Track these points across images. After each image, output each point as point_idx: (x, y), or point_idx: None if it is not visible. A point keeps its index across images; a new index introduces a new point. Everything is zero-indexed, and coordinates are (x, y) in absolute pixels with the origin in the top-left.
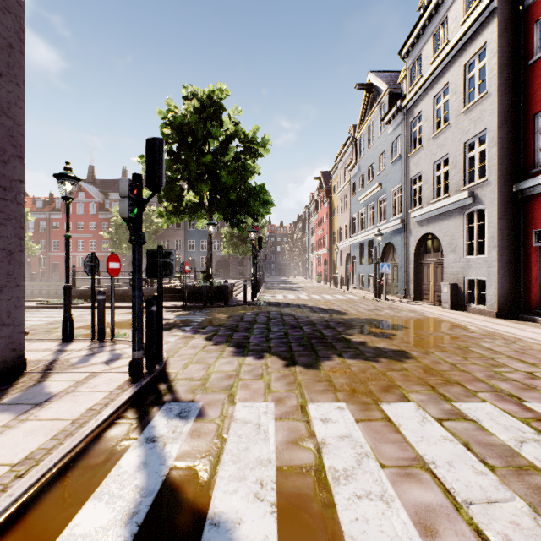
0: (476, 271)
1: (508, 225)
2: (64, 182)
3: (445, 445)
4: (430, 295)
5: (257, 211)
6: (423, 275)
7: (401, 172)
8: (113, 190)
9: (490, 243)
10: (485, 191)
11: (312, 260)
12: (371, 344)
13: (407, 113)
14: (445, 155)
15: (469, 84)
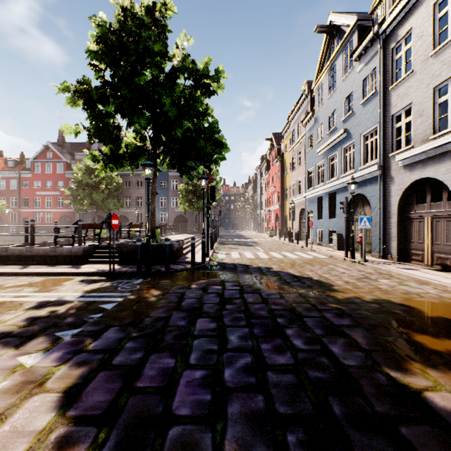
0: None
1: None
2: None
3: None
4: (425, 256)
5: (209, 154)
6: (412, 231)
7: (377, 110)
8: (79, 151)
9: None
10: None
11: (263, 216)
12: None
13: (387, 39)
14: None
15: None
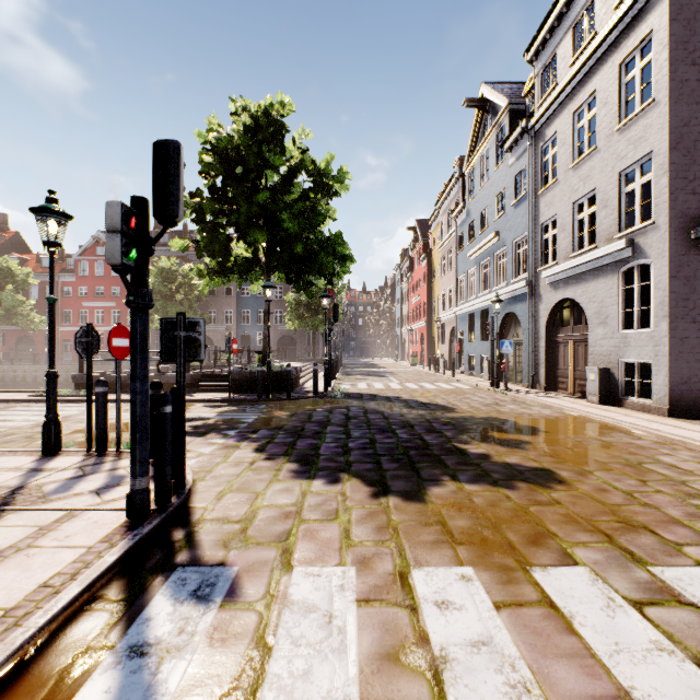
0: (637, 351)
1: (684, 286)
2: (46, 219)
3: (664, 662)
4: (569, 384)
5: (331, 269)
6: (559, 356)
7: (527, 216)
8: None
9: (658, 312)
10: (651, 239)
11: (404, 337)
12: (497, 458)
13: (536, 136)
14: (591, 190)
15: (626, 91)
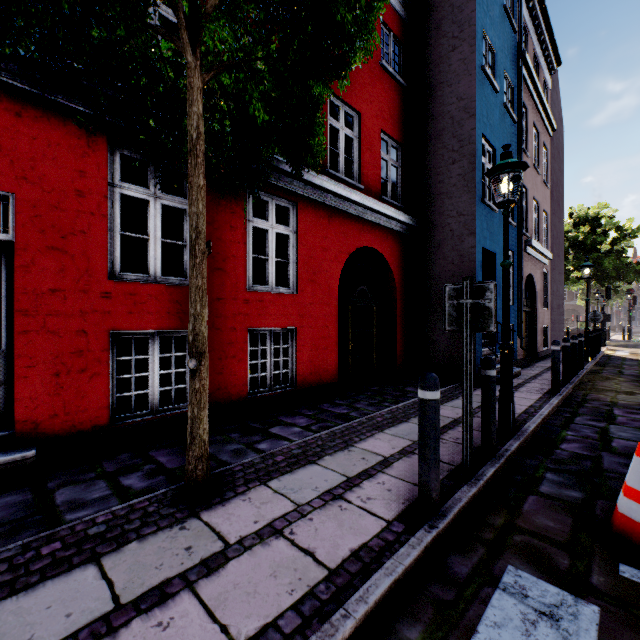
0: None
1: None
2: None
3: None
4: None
5: (632, 280)
6: None
7: None
8: None
9: None
10: None
11: None
12: None
13: None
14: None
15: None
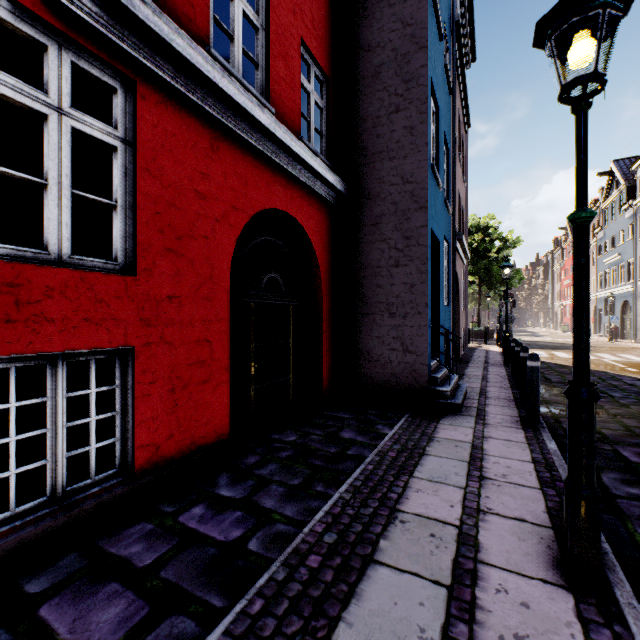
0: None
1: None
2: None
3: None
4: None
5: (513, 285)
6: None
7: (633, 250)
8: None
9: None
10: None
11: (556, 310)
12: None
13: (637, 209)
14: None
15: None
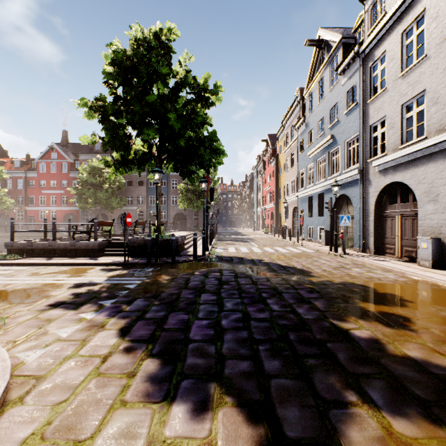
0: None
1: None
2: None
3: None
4: (396, 249)
5: (208, 160)
6: (386, 227)
7: (358, 120)
8: (83, 151)
9: None
10: None
11: (259, 214)
12: (393, 348)
13: (366, 58)
14: (420, 92)
15: None
